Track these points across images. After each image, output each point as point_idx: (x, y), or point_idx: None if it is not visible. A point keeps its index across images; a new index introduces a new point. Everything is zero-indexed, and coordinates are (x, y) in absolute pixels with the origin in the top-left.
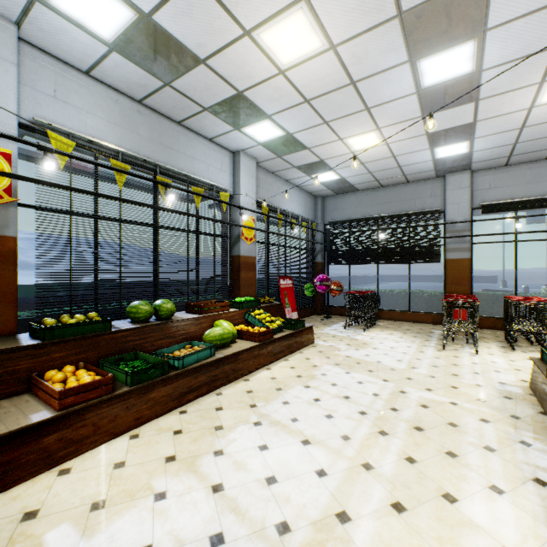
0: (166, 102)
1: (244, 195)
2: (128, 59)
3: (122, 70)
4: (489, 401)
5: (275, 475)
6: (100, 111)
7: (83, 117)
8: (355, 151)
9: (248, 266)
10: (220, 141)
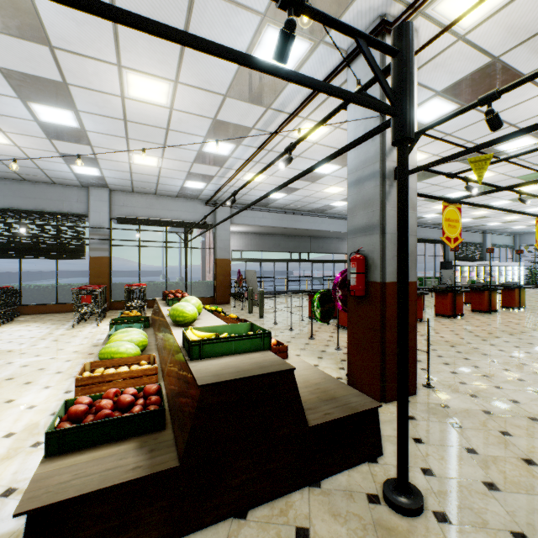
0: None
1: None
2: None
3: None
4: (82, 350)
5: None
6: None
7: None
8: None
9: None
10: None
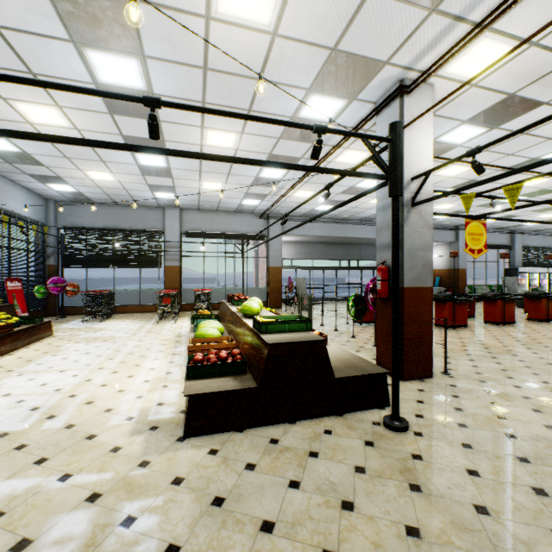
0: None
1: None
2: None
3: None
4: (170, 339)
5: (46, 383)
6: None
7: None
8: (93, 179)
9: None
10: None
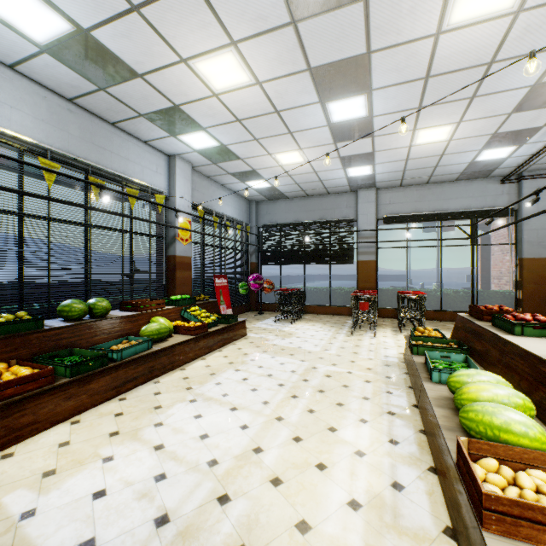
0: (99, 104)
1: (180, 197)
2: (61, 62)
3: (53, 70)
4: (374, 368)
5: (208, 433)
6: (26, 107)
7: (6, 111)
8: (282, 165)
9: (184, 265)
10: (156, 144)
